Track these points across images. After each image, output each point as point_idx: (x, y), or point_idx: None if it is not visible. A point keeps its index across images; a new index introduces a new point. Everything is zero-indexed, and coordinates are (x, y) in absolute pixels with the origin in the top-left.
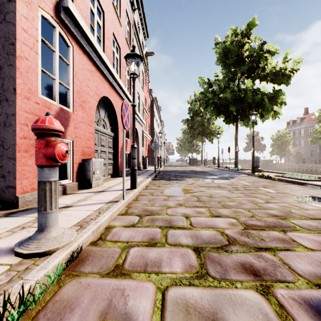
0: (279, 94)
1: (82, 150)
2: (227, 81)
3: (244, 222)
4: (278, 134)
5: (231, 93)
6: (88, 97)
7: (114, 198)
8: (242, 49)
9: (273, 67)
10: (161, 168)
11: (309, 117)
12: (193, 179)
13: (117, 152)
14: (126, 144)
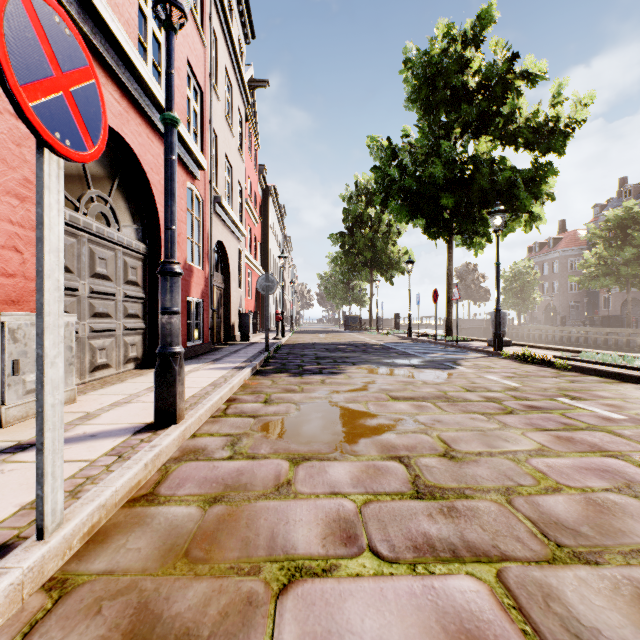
0: (547, 172)
1: None
2: (432, 142)
3: None
4: (515, 269)
5: (445, 165)
6: None
7: (18, 511)
8: (466, 70)
9: (533, 114)
10: (283, 337)
11: (568, 237)
12: (365, 370)
13: (157, 298)
14: (189, 277)
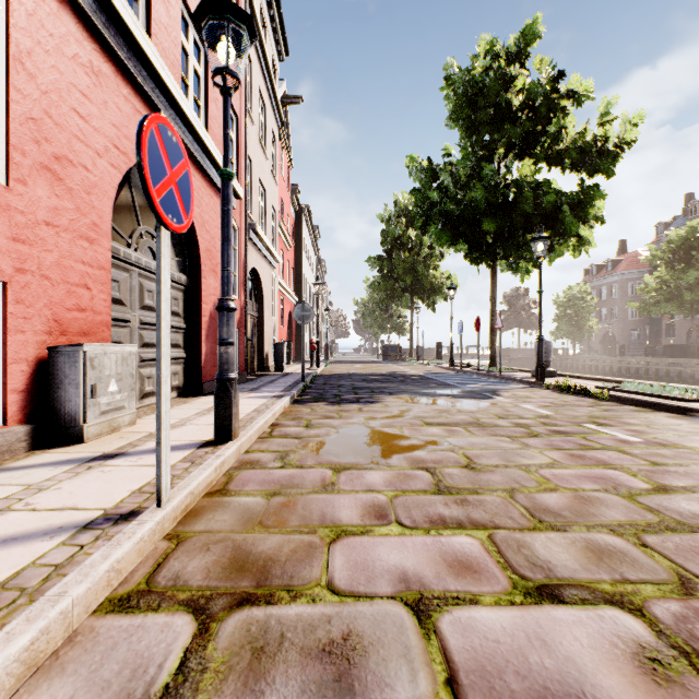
0: (594, 195)
1: (53, 317)
2: (474, 164)
3: (695, 646)
4: (569, 294)
5: (487, 189)
6: (82, 149)
7: (132, 494)
8: (510, 88)
9: (580, 134)
10: (319, 368)
11: (629, 259)
12: (402, 400)
13: (198, 328)
14: None
